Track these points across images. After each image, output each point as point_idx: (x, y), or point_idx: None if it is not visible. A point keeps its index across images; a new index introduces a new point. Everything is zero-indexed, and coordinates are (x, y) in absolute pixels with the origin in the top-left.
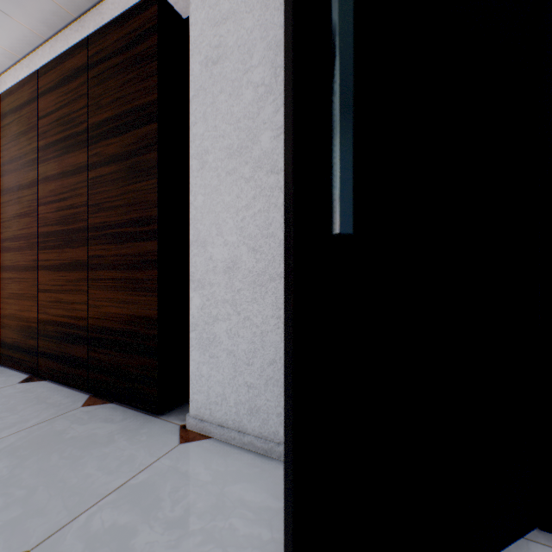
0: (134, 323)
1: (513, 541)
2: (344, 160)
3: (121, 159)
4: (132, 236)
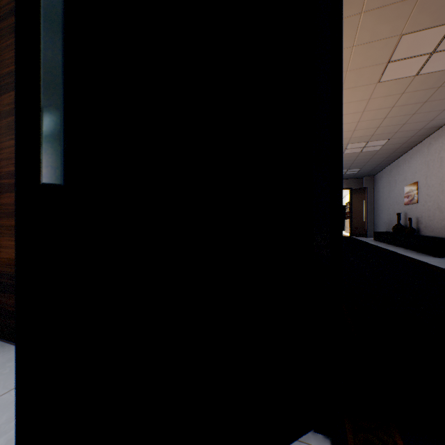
0: (12, 265)
1: (287, 444)
2: (49, 114)
3: (1, 117)
4: (10, 187)
